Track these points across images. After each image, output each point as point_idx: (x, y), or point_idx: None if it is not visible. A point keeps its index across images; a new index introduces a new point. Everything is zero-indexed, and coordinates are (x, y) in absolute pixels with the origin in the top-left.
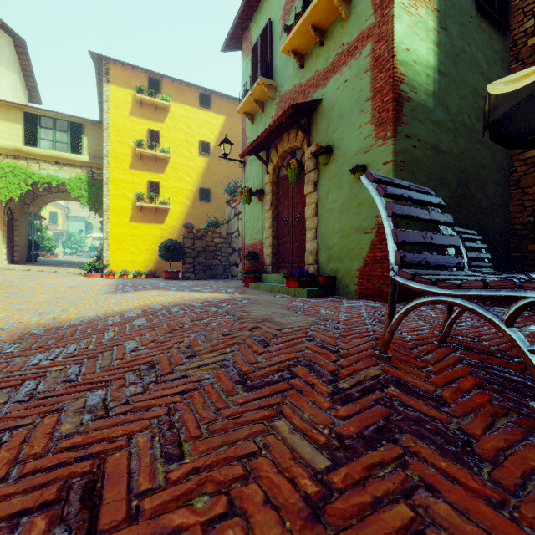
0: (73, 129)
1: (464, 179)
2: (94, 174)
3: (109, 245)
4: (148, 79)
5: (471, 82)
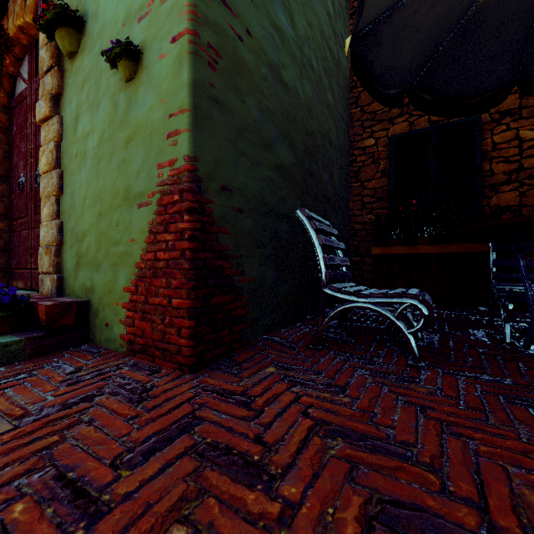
0: None
1: (311, 146)
2: None
3: None
4: None
5: (318, 12)
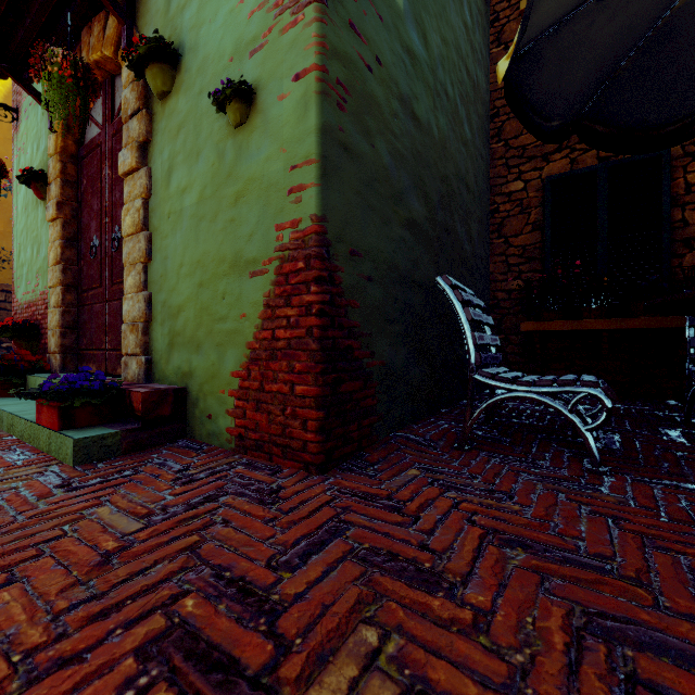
0: None
1: (446, 195)
2: None
3: None
4: None
5: (454, 24)
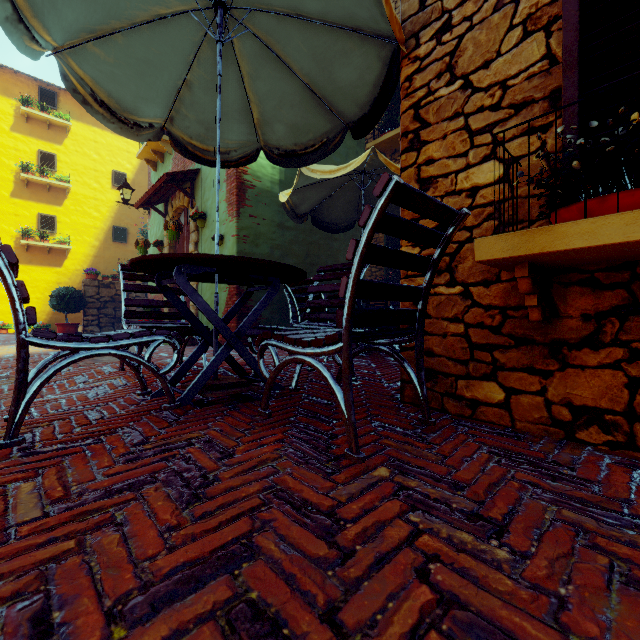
0: None
1: (314, 249)
2: None
3: None
4: (39, 90)
5: None
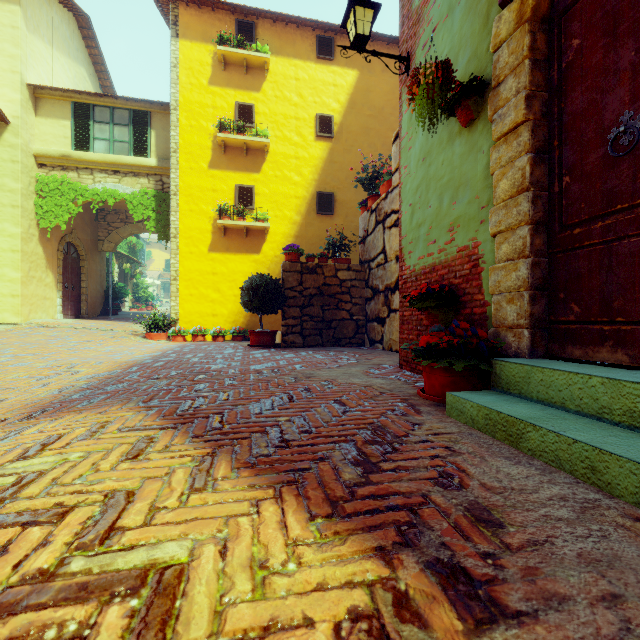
0: (137, 121)
1: None
2: (164, 185)
3: (180, 289)
4: (236, 24)
5: None
